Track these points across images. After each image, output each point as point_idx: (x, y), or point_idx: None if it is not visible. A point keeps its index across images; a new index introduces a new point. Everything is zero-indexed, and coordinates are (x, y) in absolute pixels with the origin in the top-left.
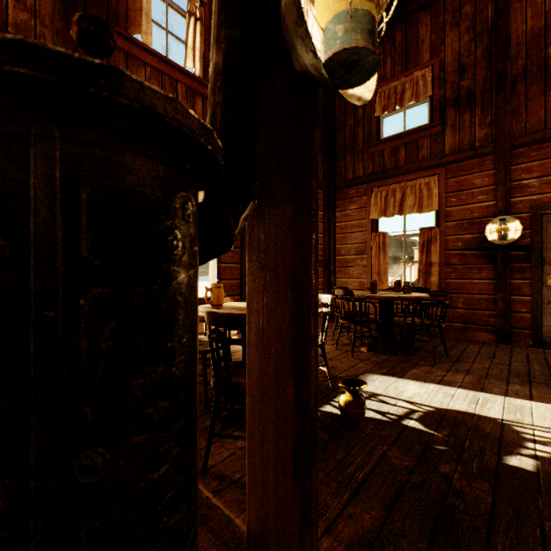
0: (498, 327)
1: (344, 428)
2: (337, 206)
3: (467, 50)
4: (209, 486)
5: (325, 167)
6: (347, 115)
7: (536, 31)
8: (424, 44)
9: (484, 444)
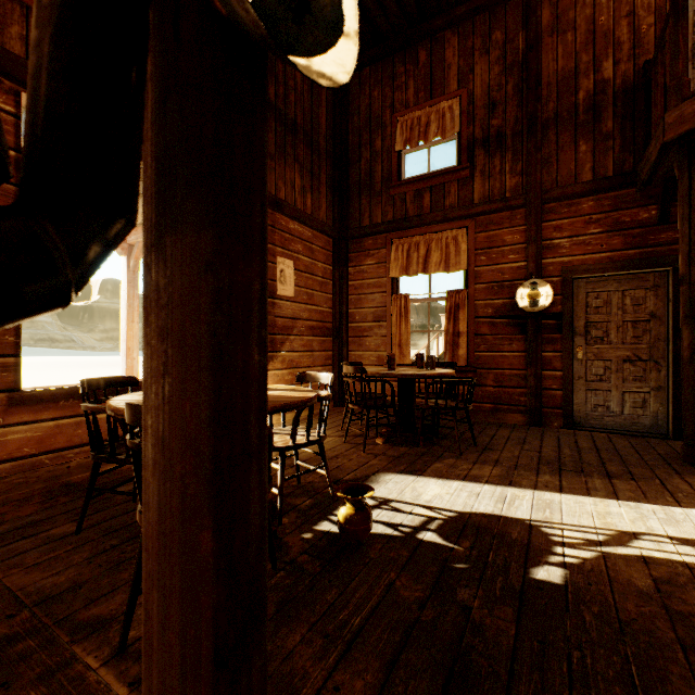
0: (529, 407)
1: (343, 552)
2: (351, 259)
3: (498, 83)
4: (126, 676)
5: (335, 209)
6: (362, 146)
7: (567, 72)
8: (451, 69)
9: (510, 555)
